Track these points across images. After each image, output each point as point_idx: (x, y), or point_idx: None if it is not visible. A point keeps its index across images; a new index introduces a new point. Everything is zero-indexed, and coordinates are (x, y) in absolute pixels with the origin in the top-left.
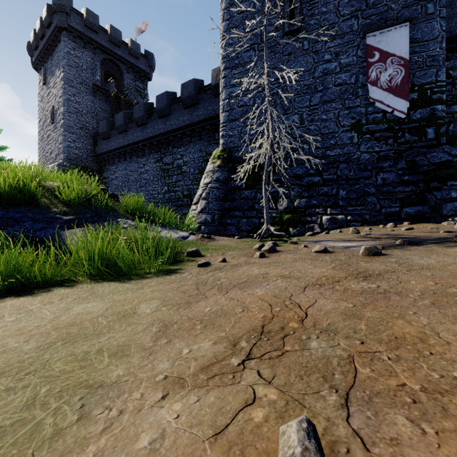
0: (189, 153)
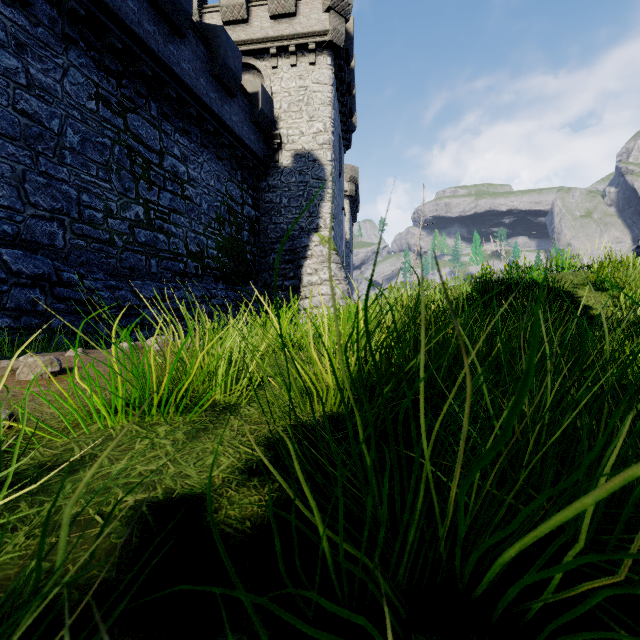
0: (201, 167)
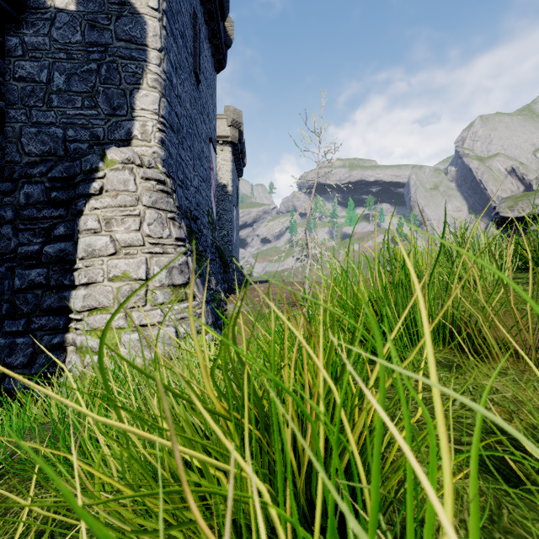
0: None
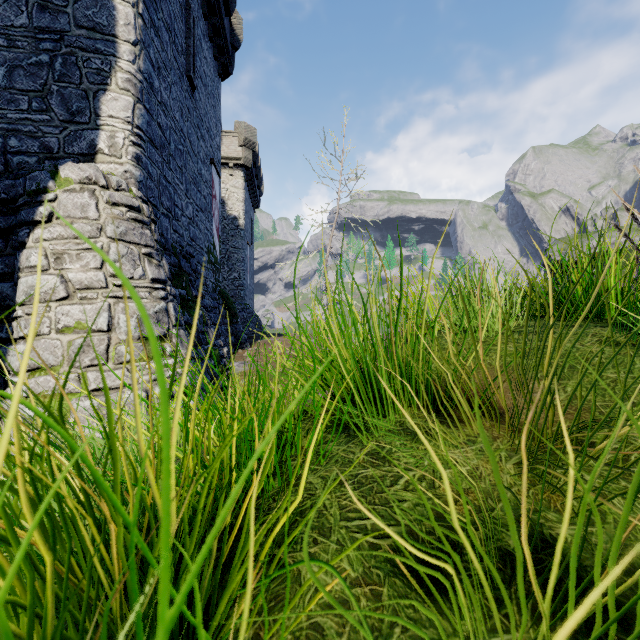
0: None
